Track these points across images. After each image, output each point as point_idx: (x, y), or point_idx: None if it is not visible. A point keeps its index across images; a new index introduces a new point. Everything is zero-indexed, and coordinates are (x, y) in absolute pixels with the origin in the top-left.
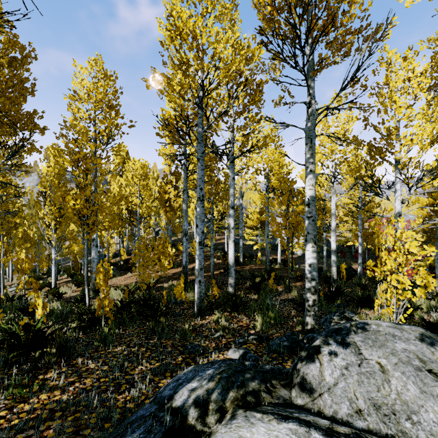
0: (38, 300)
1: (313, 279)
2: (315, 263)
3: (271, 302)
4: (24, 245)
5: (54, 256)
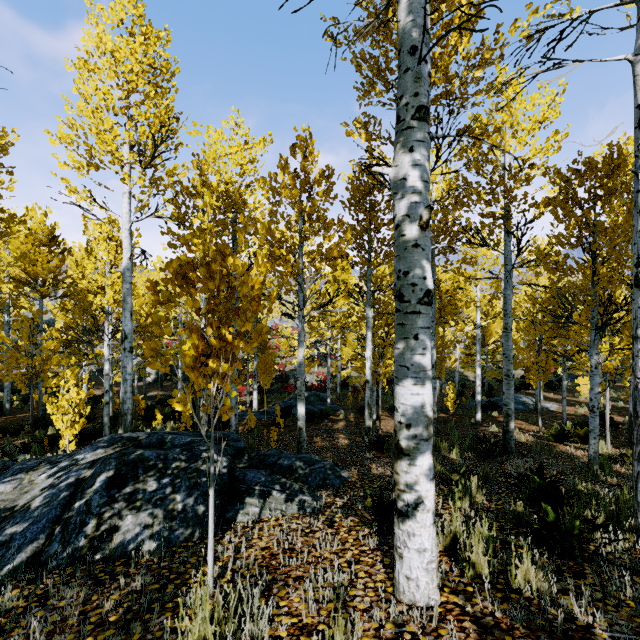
0: None
1: None
2: None
3: None
4: None
5: None
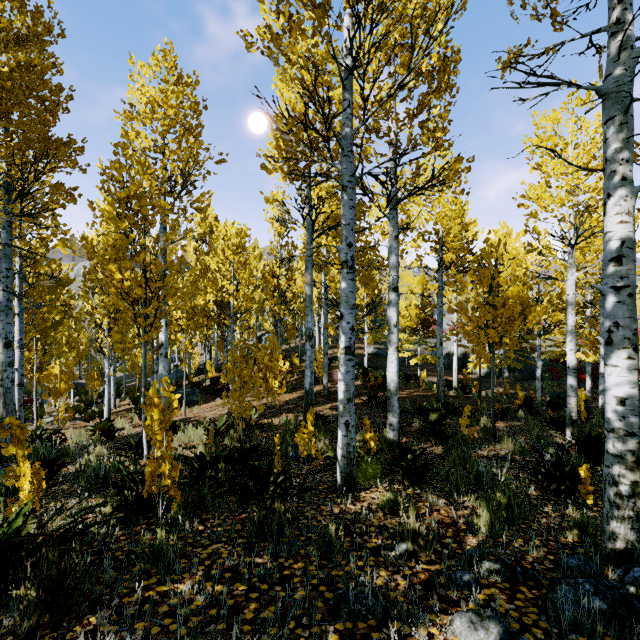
0: (23, 465)
1: (630, 434)
2: (635, 395)
3: (487, 468)
4: (67, 354)
5: (107, 372)
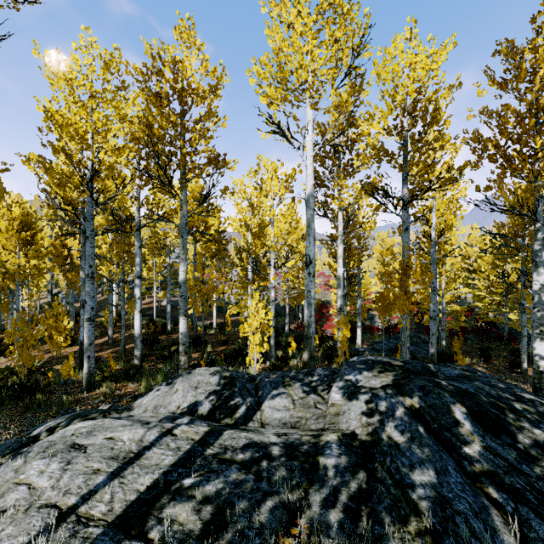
0: None
1: (184, 344)
2: (185, 331)
3: (166, 367)
4: None
5: None
